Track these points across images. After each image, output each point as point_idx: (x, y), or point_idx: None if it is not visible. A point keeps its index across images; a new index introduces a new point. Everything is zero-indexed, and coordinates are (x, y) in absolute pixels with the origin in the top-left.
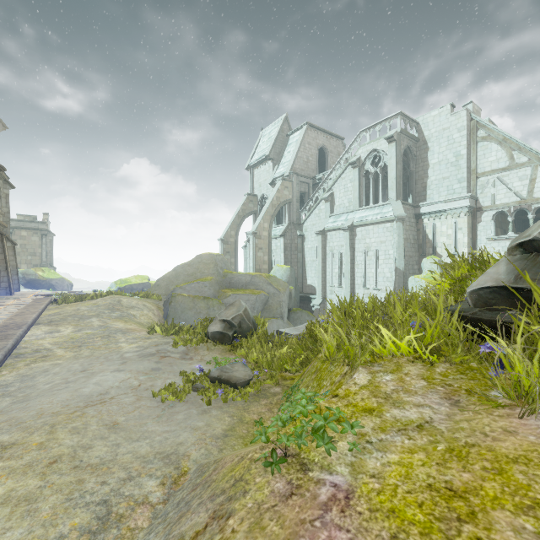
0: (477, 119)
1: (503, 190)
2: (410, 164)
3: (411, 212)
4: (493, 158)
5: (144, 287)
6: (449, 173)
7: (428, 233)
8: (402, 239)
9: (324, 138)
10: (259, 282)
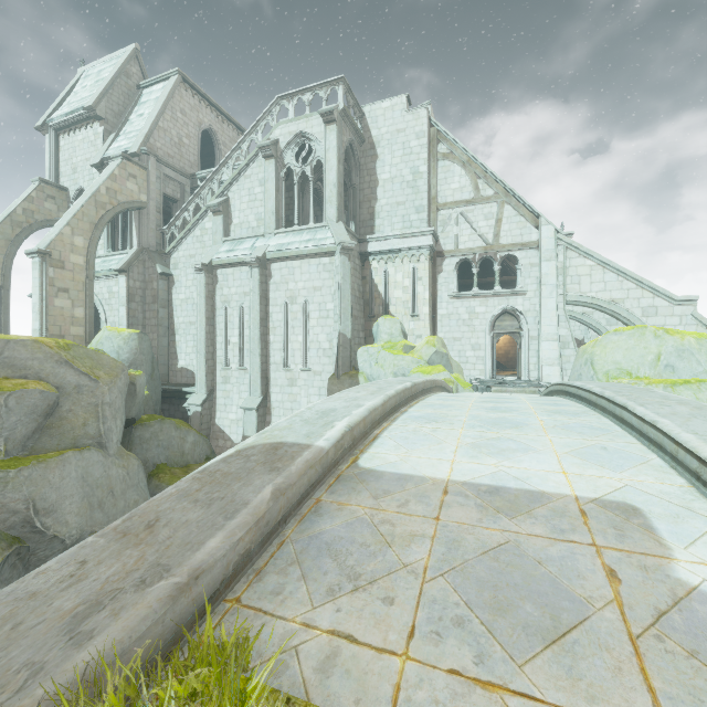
0: (439, 127)
1: (467, 230)
2: (352, 175)
3: (355, 248)
4: (456, 185)
5: None
6: (405, 197)
7: (378, 283)
8: (349, 284)
9: (212, 116)
10: (30, 358)
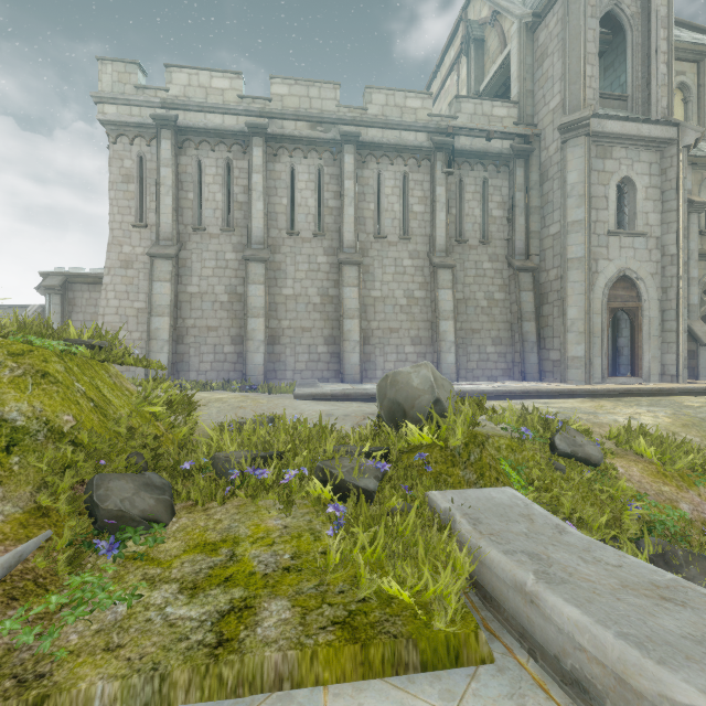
0: None
1: None
2: None
3: None
4: None
5: None
6: None
7: None
8: None
9: None
10: None
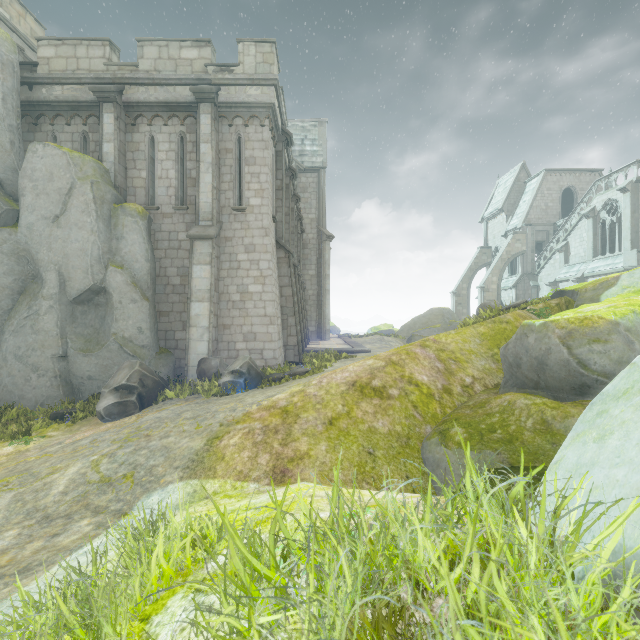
0: None
1: None
2: None
3: None
4: None
5: (390, 332)
6: None
7: None
8: None
9: (570, 178)
10: None
